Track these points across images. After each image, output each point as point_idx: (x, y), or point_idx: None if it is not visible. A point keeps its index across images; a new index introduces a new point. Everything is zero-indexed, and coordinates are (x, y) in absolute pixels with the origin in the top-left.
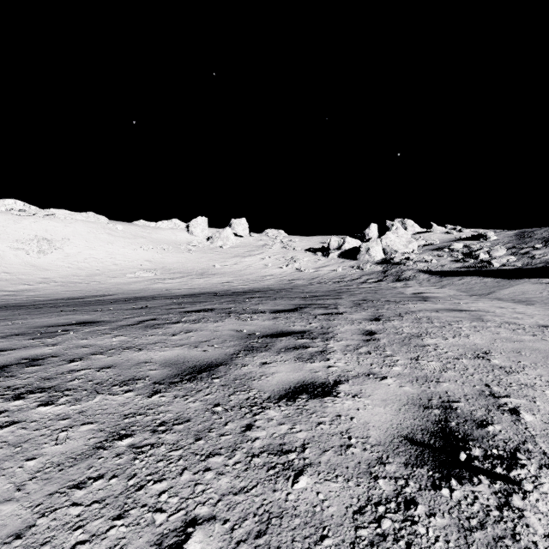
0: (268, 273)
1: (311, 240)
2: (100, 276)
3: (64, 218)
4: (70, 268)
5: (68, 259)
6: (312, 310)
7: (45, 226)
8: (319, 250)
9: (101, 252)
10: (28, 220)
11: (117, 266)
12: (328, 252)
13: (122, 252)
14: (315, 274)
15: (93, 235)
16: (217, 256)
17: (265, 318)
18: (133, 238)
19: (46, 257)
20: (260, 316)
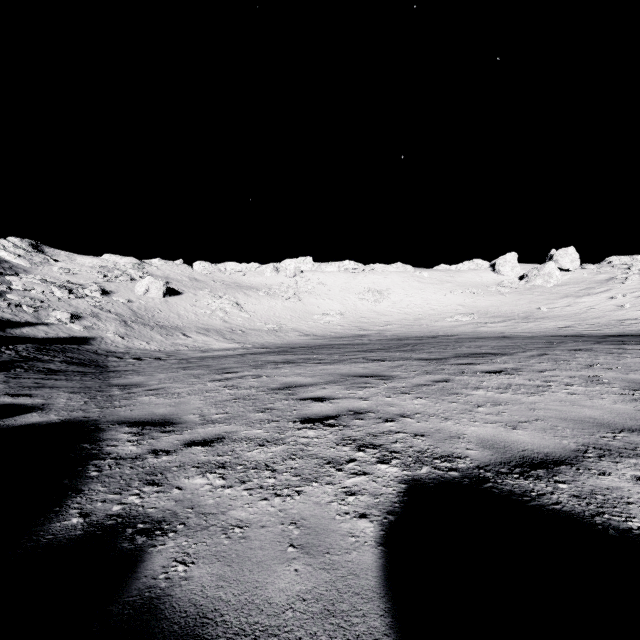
0: (626, 316)
1: None
2: (424, 320)
3: (381, 271)
4: (400, 314)
5: (395, 306)
6: None
7: (372, 280)
8: None
9: (417, 299)
10: (360, 276)
11: (434, 311)
12: None
13: (434, 298)
14: None
15: (407, 284)
16: (539, 298)
17: None
18: (440, 283)
19: (380, 305)
20: None
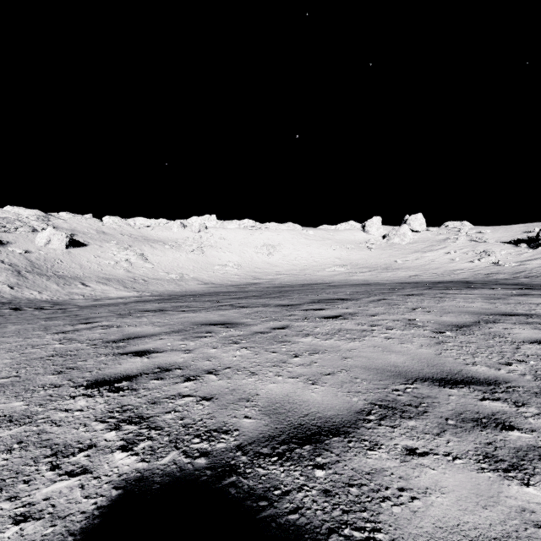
0: (456, 267)
1: (509, 230)
2: (308, 270)
3: (275, 229)
4: (288, 265)
5: (285, 258)
6: (539, 289)
7: (267, 236)
8: (522, 242)
9: (304, 253)
10: (257, 233)
11: (317, 263)
12: (536, 243)
13: (317, 252)
14: (519, 267)
15: (296, 240)
16: (396, 253)
17: (505, 290)
18: (322, 240)
19: (273, 257)
20: (499, 289)
